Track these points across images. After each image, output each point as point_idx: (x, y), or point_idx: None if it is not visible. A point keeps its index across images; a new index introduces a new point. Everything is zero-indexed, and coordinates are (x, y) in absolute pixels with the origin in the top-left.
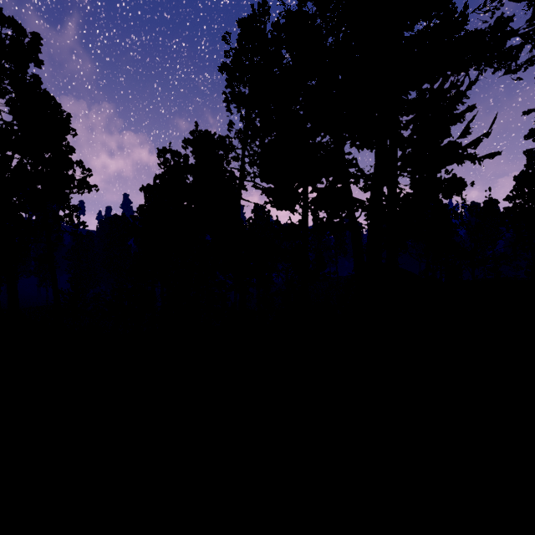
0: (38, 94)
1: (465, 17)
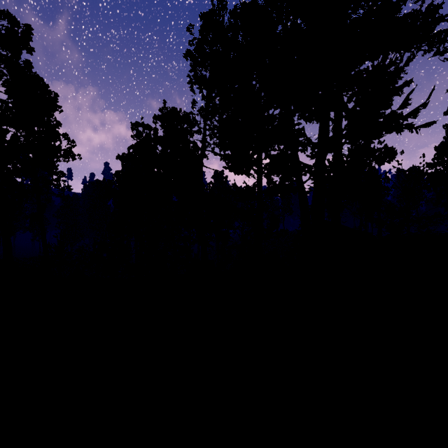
0: (29, 76)
1: (404, 0)
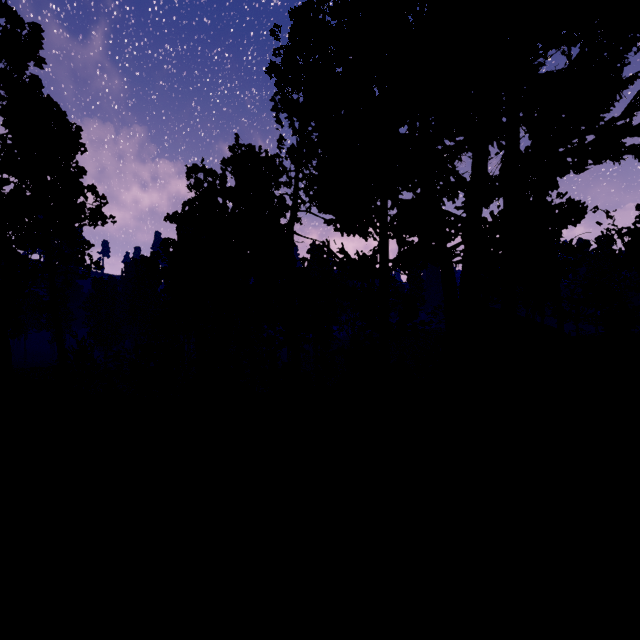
0: (37, 98)
1: None
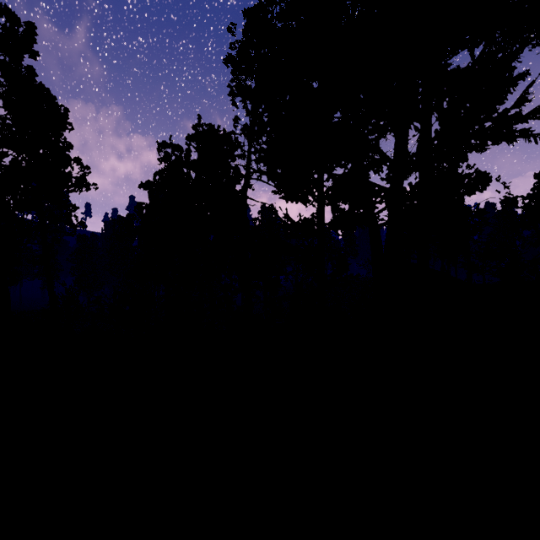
0: (32, 85)
1: None
